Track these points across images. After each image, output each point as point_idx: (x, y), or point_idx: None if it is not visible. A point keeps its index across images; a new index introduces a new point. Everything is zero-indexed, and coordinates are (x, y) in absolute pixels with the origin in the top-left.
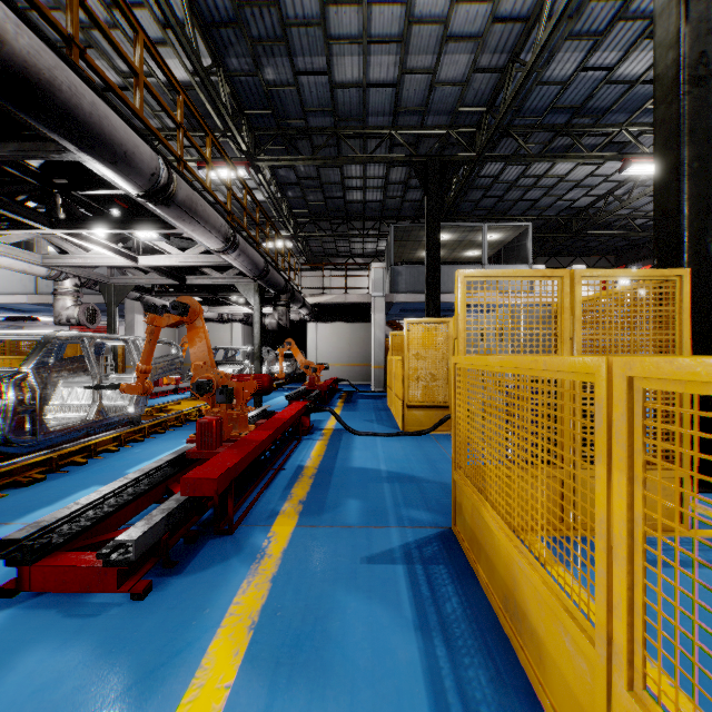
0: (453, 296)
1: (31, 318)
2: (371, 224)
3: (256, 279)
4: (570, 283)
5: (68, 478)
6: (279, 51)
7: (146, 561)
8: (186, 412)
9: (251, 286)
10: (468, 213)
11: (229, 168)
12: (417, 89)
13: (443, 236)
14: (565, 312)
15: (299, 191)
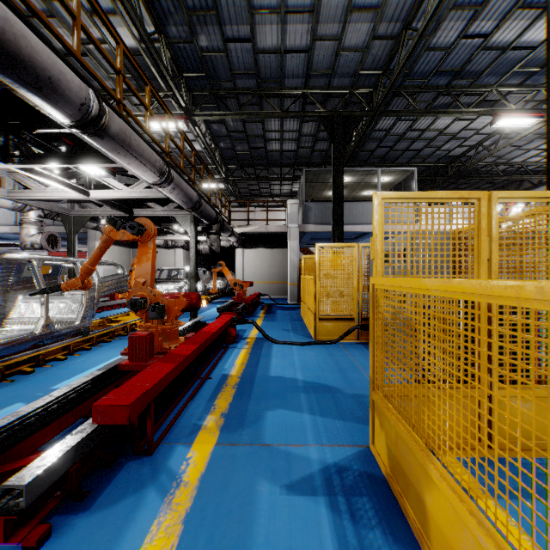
0: (353, 227)
1: (16, 245)
2: (286, 169)
3: (191, 211)
4: (486, 204)
5: (11, 388)
6: (211, 21)
7: (51, 496)
8: (131, 322)
9: (188, 217)
10: (365, 160)
11: (167, 116)
12: (326, 55)
13: (345, 178)
14: (482, 233)
15: (229, 143)
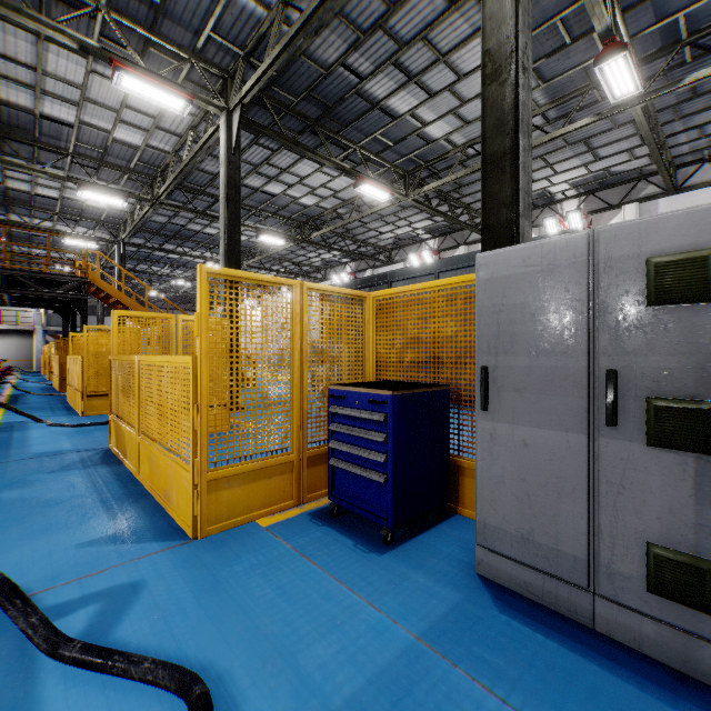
0: None
1: None
2: None
3: None
4: None
5: None
6: None
7: None
8: None
9: None
10: None
11: None
12: None
13: None
14: None
15: None
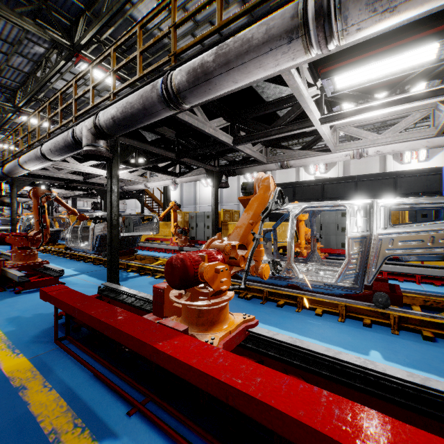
0: None
1: None
2: None
3: None
4: None
5: (244, 304)
6: None
7: None
8: None
9: None
10: None
11: None
12: None
13: None
14: None
15: None
